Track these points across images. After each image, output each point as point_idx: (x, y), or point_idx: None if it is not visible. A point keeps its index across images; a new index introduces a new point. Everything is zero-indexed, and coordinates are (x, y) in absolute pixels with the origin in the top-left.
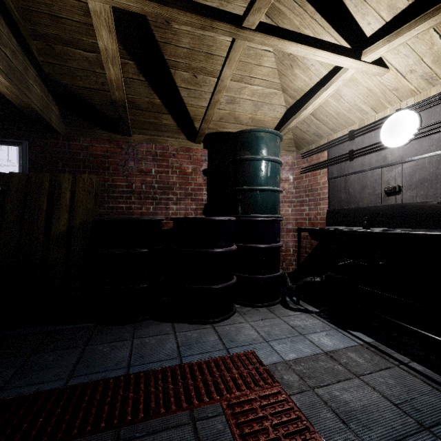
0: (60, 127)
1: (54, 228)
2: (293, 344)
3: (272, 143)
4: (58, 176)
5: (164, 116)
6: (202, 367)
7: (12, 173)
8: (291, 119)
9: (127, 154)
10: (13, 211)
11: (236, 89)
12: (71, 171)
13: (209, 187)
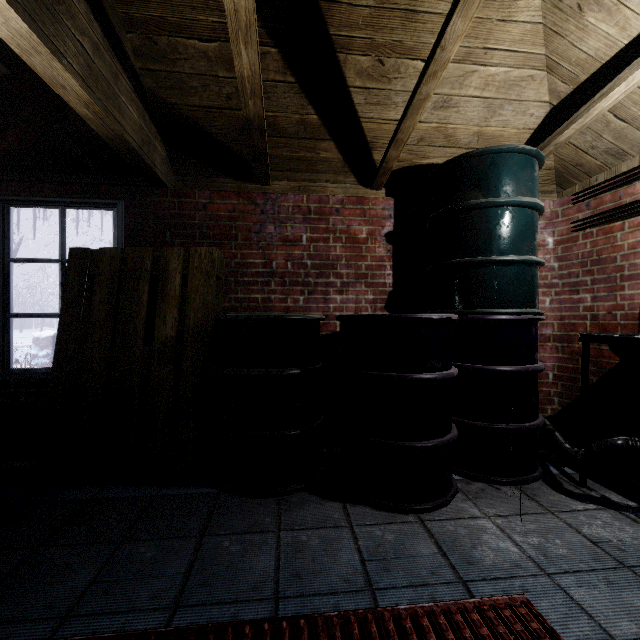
0: (168, 176)
1: (157, 332)
2: (615, 593)
3: (526, 173)
4: (163, 250)
5: (322, 144)
6: (421, 626)
7: (103, 250)
8: (564, 123)
9: (263, 213)
10: (103, 307)
11: (453, 78)
12: (182, 243)
13: (396, 263)
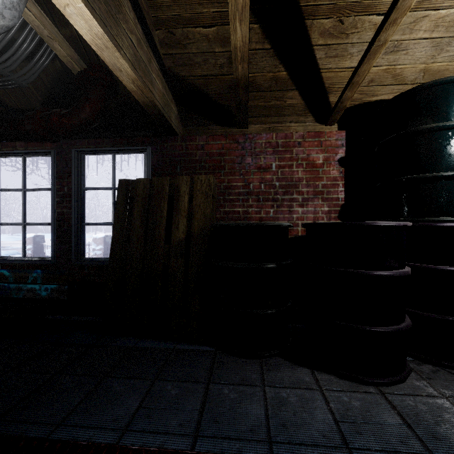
0: (178, 127)
1: (173, 235)
2: None
3: None
4: (177, 179)
5: (289, 93)
6: None
7: (138, 180)
8: None
9: (243, 149)
10: (139, 218)
11: (405, 25)
12: (188, 173)
13: (347, 182)
